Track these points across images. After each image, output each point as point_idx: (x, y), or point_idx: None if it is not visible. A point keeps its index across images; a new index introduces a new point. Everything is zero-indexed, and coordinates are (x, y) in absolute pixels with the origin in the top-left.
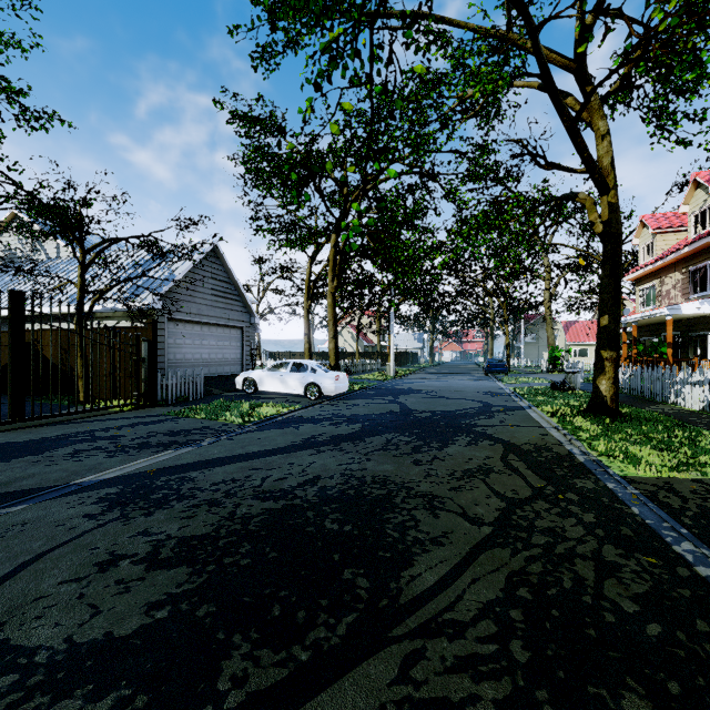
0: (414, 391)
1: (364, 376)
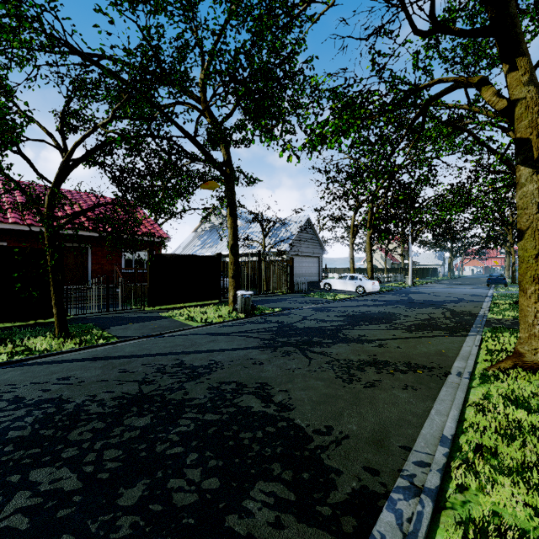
0: (420, 292)
1: (389, 284)
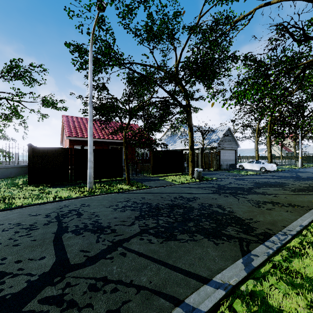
0: (307, 172)
1: (284, 166)
